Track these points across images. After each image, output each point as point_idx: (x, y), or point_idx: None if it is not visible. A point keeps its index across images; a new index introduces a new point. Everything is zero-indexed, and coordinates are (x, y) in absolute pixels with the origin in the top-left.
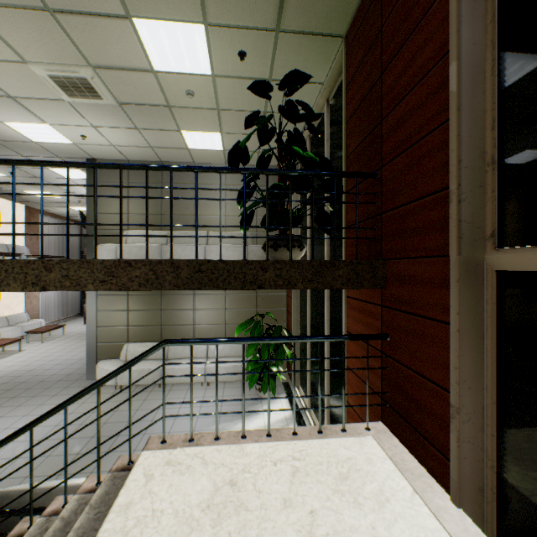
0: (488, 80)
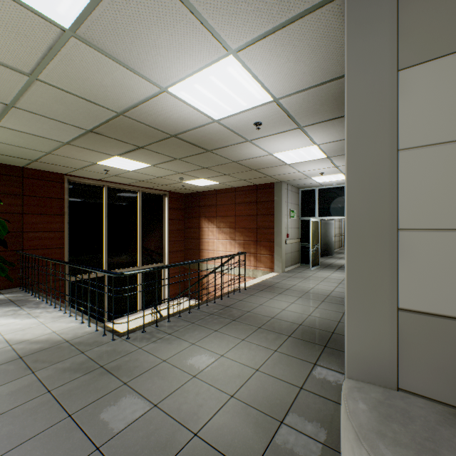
0: (68, 241)
